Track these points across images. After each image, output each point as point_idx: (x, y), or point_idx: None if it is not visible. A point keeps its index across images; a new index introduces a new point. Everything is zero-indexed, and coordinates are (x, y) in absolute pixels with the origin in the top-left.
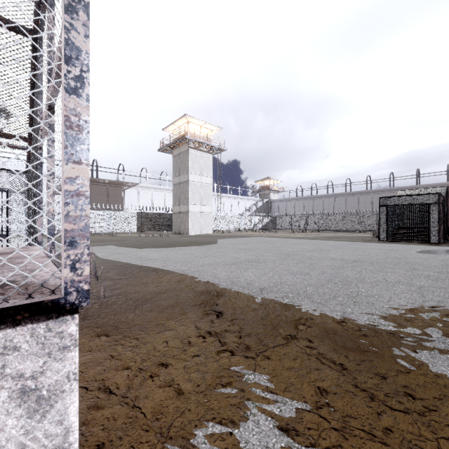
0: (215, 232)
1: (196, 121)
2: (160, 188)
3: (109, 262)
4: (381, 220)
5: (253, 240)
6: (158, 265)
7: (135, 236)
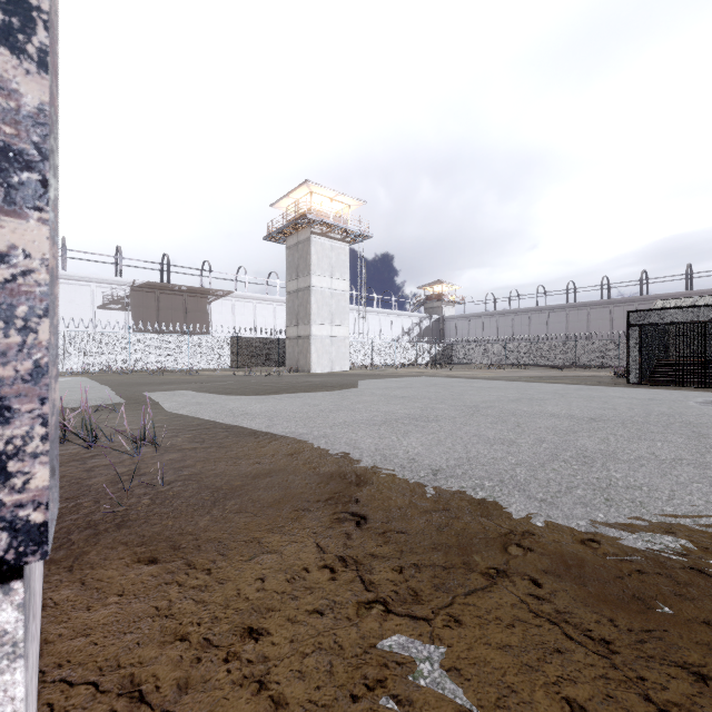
0: (355, 369)
1: (323, 191)
2: (267, 298)
3: (180, 418)
4: (630, 349)
5: (416, 382)
6: (260, 425)
7: (228, 374)
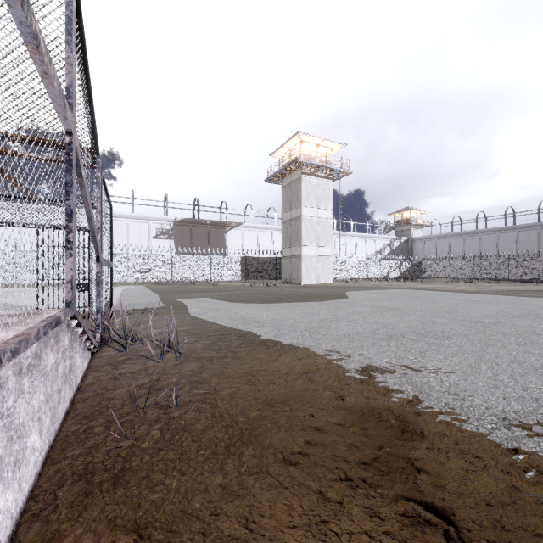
0: (336, 281)
1: (311, 139)
2: (267, 227)
3: (201, 322)
4: None
5: (398, 294)
6: (268, 333)
7: (239, 285)
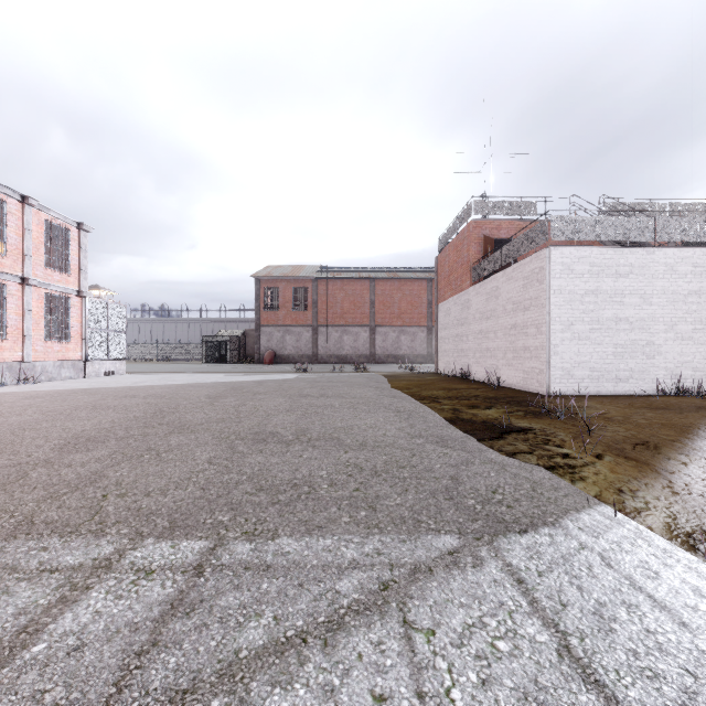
0: None
1: None
2: None
3: None
4: (203, 350)
5: None
6: None
7: None
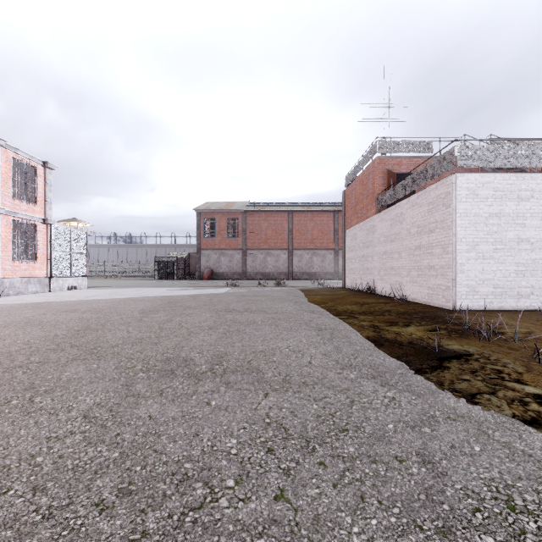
0: None
1: None
2: None
3: None
4: (156, 269)
5: None
6: None
7: None
